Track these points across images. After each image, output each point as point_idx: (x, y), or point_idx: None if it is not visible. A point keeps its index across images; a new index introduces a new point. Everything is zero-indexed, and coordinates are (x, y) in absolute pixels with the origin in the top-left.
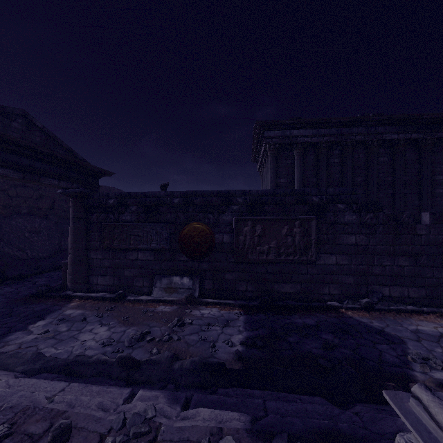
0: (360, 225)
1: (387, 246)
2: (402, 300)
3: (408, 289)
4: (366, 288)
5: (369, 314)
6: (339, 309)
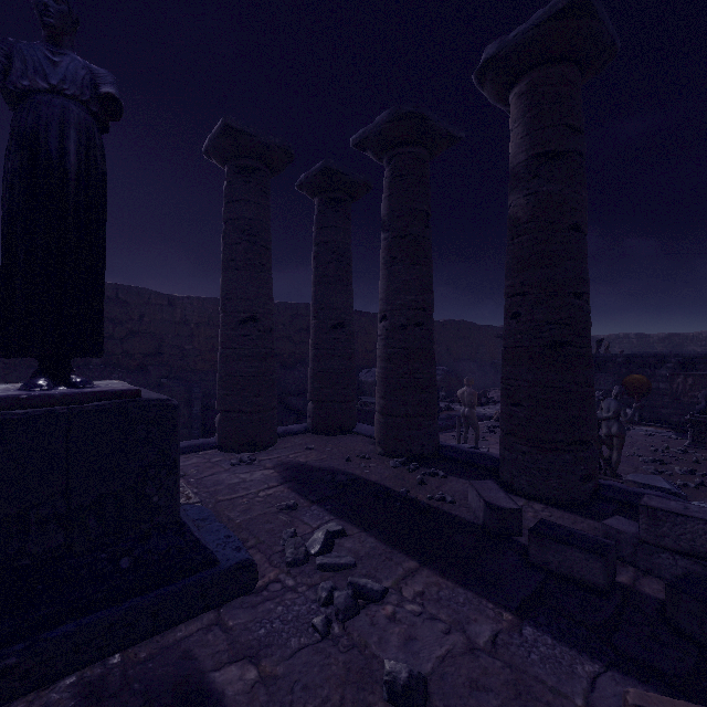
0: None
1: None
2: None
3: None
4: None
5: None
6: None
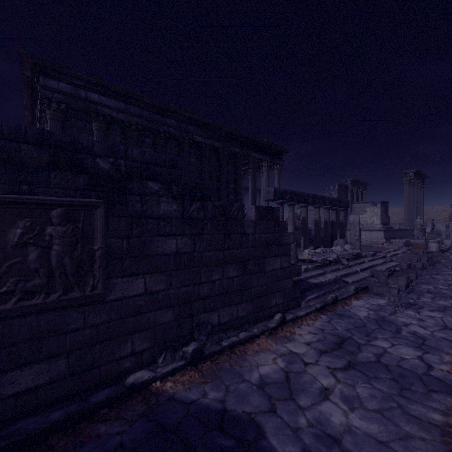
0: (183, 220)
1: (216, 252)
2: (232, 325)
3: (238, 308)
4: (191, 322)
5: (198, 373)
6: (151, 385)
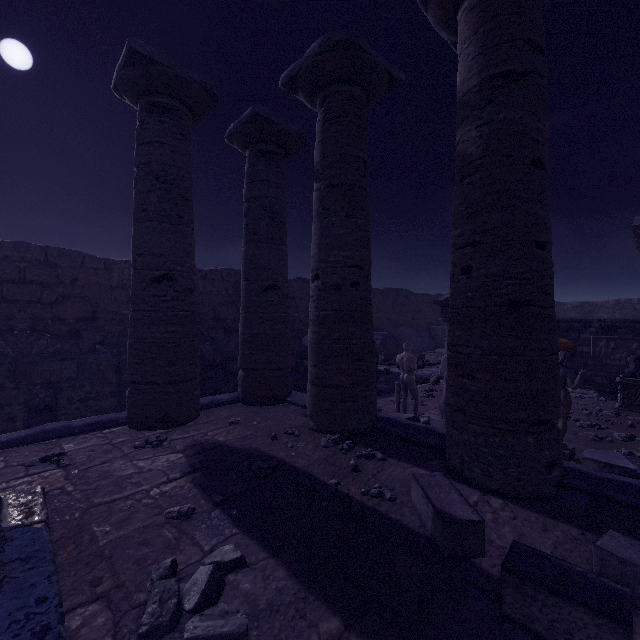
0: None
1: None
2: None
3: None
4: None
5: None
6: None
